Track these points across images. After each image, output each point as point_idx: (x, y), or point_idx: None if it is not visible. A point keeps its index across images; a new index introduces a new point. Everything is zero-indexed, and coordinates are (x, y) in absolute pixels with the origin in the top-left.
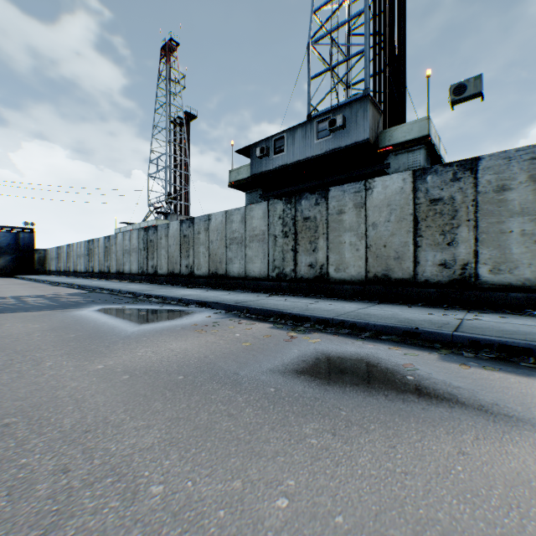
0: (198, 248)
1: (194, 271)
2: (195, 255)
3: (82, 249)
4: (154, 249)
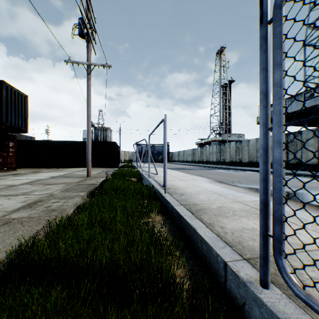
0: (244, 152)
1: (242, 161)
2: (242, 154)
3: (190, 152)
4: (223, 152)
